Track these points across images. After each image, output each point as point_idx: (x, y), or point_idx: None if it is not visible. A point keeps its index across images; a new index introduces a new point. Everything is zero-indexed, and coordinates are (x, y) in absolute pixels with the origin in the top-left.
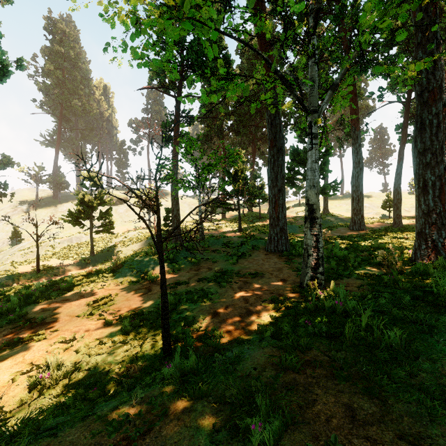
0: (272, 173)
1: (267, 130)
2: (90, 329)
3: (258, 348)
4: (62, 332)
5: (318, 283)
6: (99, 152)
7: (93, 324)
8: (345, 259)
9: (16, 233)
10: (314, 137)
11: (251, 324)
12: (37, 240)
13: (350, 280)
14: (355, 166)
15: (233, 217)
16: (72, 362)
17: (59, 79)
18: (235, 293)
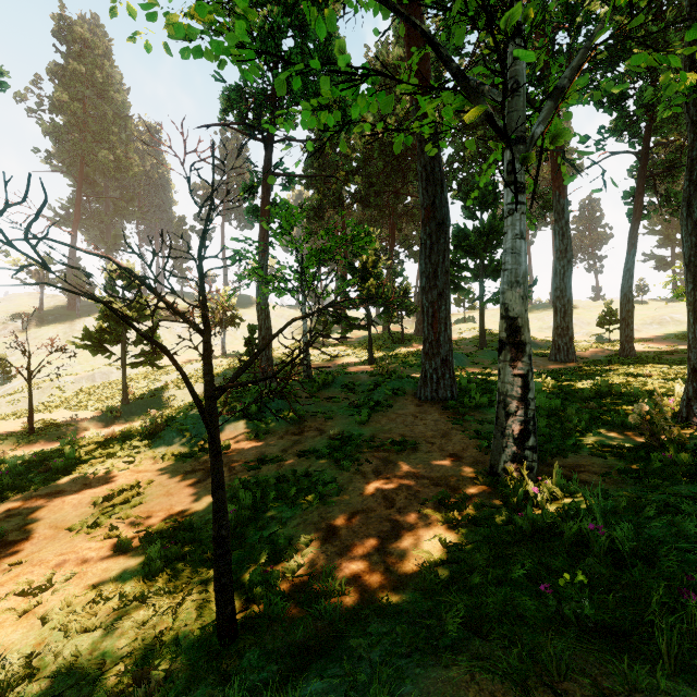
0: (427, 265)
1: (420, 191)
2: (85, 560)
3: (433, 653)
4: (29, 568)
5: (526, 468)
6: (29, 176)
7: (94, 549)
8: (560, 415)
9: (3, 366)
10: (519, 190)
11: (404, 559)
12: (30, 378)
13: (581, 458)
14: (560, 256)
15: (359, 339)
16: (25, 653)
17: (78, 117)
18: (368, 483)
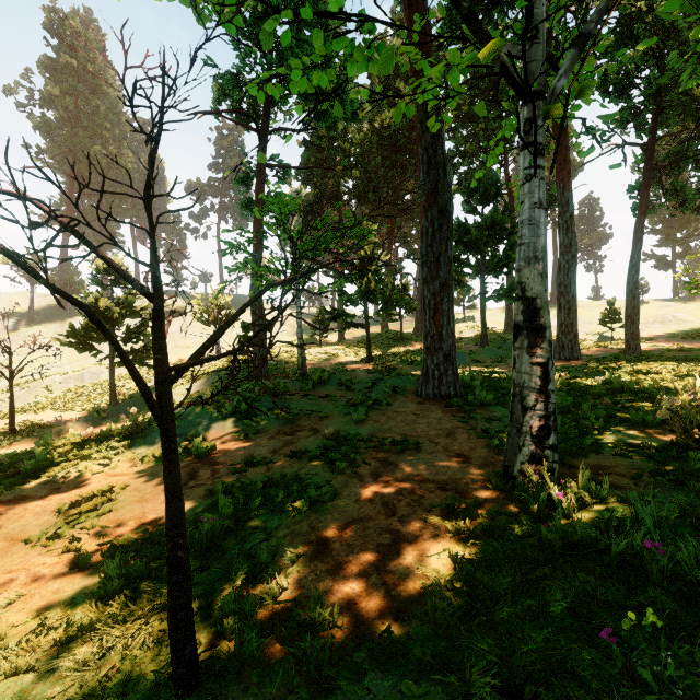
0: (429, 255)
1: (421, 176)
2: (35, 579)
3: None
4: None
5: (546, 470)
6: None
7: (48, 565)
8: (573, 412)
9: None
10: (538, 152)
11: (408, 581)
12: (11, 377)
13: (603, 458)
14: (564, 251)
15: (357, 338)
16: None
17: (69, 112)
18: (366, 488)
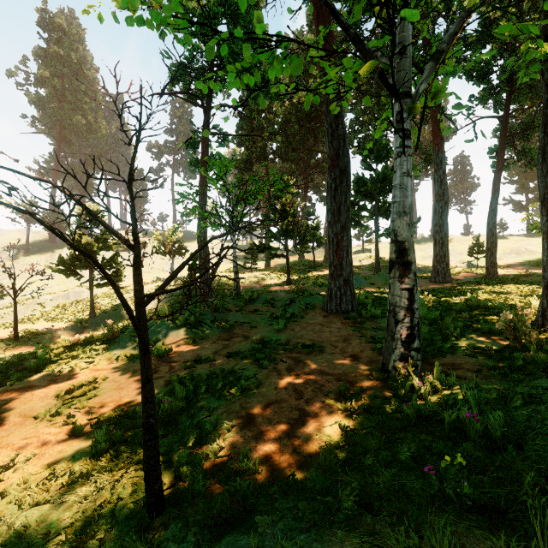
0: (333, 204)
1: (327, 144)
2: (44, 444)
3: (329, 528)
4: None
5: (411, 366)
6: None
7: (53, 434)
8: (439, 323)
9: None
10: (406, 136)
11: (309, 442)
12: (15, 296)
13: (456, 358)
14: (438, 199)
15: (280, 266)
16: None
17: (57, 90)
18: (282, 379)
